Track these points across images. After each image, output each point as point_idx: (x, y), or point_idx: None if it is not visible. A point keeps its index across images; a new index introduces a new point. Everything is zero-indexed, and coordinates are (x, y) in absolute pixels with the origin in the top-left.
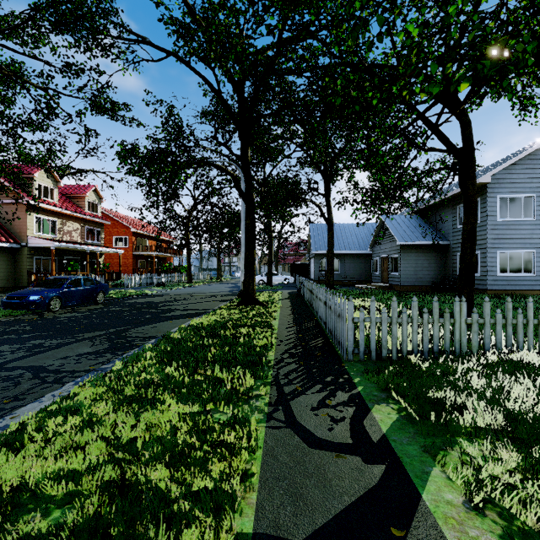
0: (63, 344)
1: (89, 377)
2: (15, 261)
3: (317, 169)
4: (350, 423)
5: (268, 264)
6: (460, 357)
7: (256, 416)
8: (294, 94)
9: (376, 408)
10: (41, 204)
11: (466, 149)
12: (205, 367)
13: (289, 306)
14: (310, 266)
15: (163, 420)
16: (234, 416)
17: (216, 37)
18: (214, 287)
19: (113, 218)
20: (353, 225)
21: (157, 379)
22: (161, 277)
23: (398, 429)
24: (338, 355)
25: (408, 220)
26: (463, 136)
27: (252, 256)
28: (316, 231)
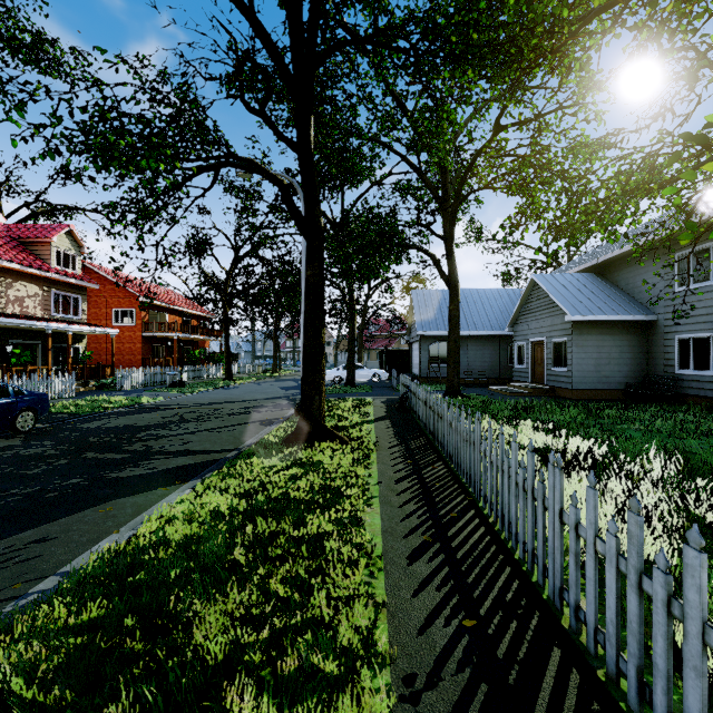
0: None
1: None
2: None
3: (431, 193)
4: None
5: (349, 352)
6: None
7: None
8: None
9: None
10: None
11: None
12: None
13: (394, 444)
14: (412, 354)
15: None
16: None
17: None
18: (264, 388)
19: (112, 280)
20: (479, 292)
21: None
22: (183, 371)
23: None
24: None
25: (579, 281)
26: None
27: (319, 342)
28: (423, 301)
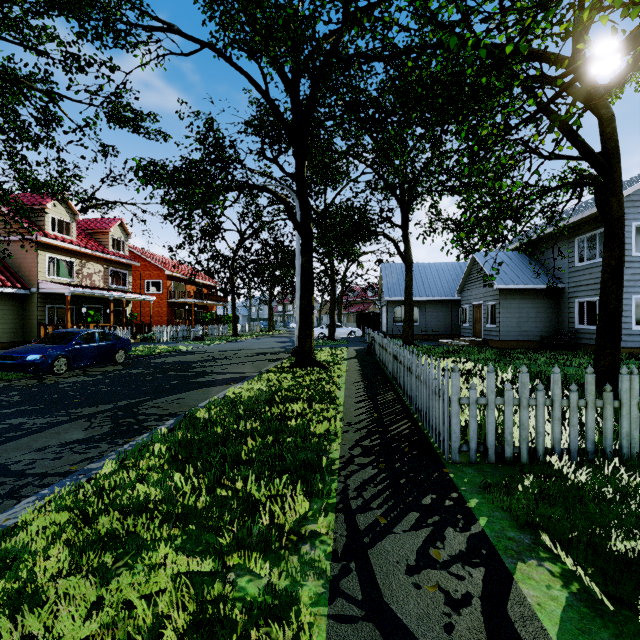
0: (49, 425)
1: (61, 487)
2: (24, 311)
3: (392, 193)
4: (483, 610)
5: (330, 313)
6: (634, 463)
7: (310, 586)
8: (366, 87)
9: (522, 572)
10: (55, 241)
11: (607, 154)
12: (236, 471)
13: (358, 369)
14: (382, 315)
15: (148, 592)
16: (271, 588)
17: (261, 12)
18: (264, 341)
19: (144, 258)
20: (436, 265)
21: (155, 499)
22: (201, 329)
23: (578, 631)
24: (435, 452)
25: (508, 258)
26: (603, 135)
27: (310, 304)
28: (390, 273)
